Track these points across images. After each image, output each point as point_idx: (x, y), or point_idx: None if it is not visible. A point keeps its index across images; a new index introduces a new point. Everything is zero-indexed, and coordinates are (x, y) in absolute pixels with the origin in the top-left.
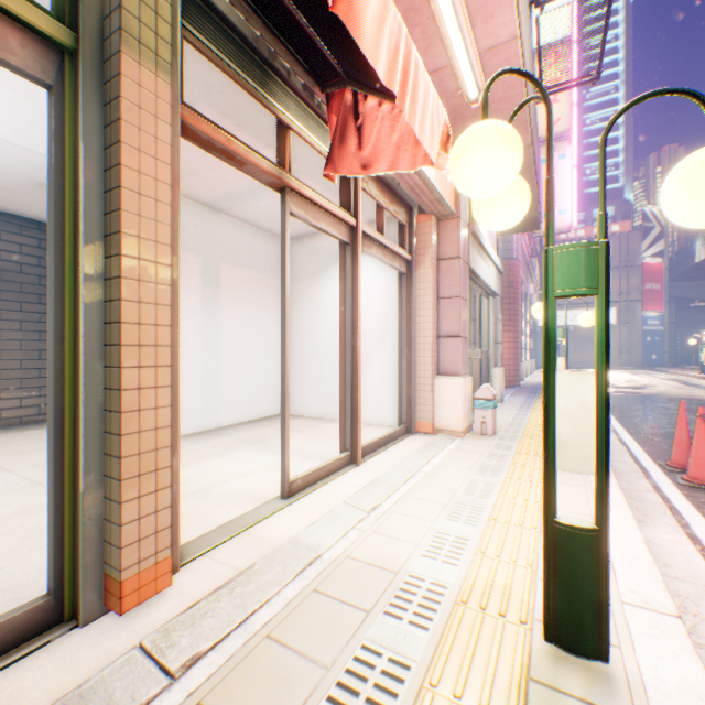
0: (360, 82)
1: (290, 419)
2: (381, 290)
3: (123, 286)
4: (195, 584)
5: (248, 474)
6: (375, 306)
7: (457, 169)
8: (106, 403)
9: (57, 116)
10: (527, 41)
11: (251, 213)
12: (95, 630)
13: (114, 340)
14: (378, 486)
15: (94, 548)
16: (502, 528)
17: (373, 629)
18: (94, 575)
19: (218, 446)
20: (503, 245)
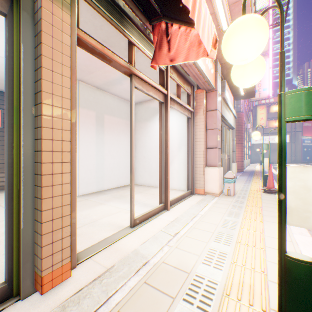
0: (169, 16)
1: (136, 186)
2: (179, 126)
3: (43, 120)
4: (83, 275)
5: (115, 213)
6: (175, 134)
7: (227, 45)
8: (35, 182)
9: (9, 30)
10: (252, 0)
11: (118, 91)
12: (28, 302)
13: (38, 148)
14: (178, 222)
15: (29, 258)
16: (244, 248)
17: (177, 310)
18: (29, 272)
19: (102, 199)
20: (236, 105)
